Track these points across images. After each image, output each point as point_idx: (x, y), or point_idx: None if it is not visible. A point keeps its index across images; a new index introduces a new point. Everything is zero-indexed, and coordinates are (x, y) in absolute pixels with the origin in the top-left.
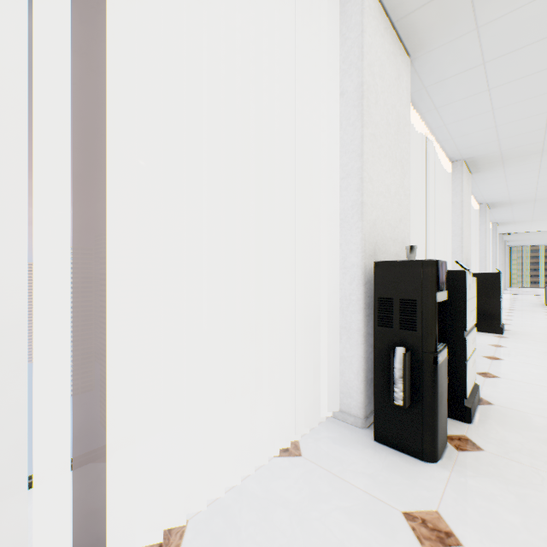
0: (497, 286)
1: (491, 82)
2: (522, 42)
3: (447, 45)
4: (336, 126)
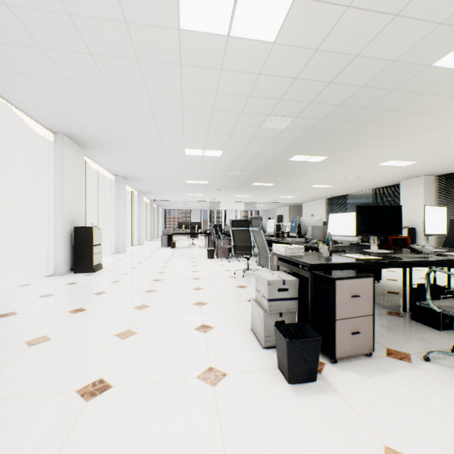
0: (91, 237)
1: (19, 67)
2: (14, 40)
3: None
4: None
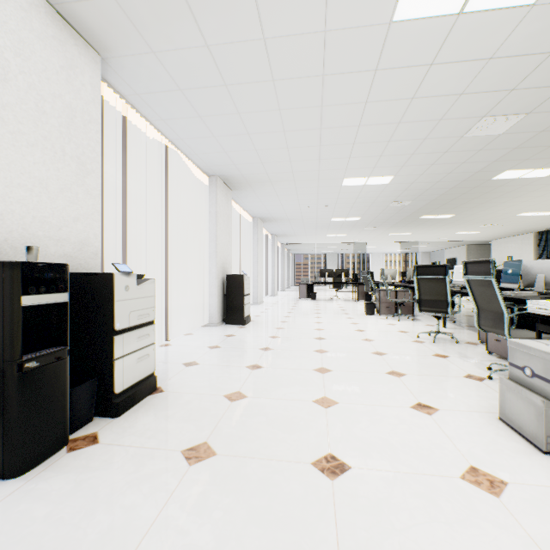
0: (242, 286)
1: (198, 110)
2: (202, 82)
3: (134, 58)
4: None
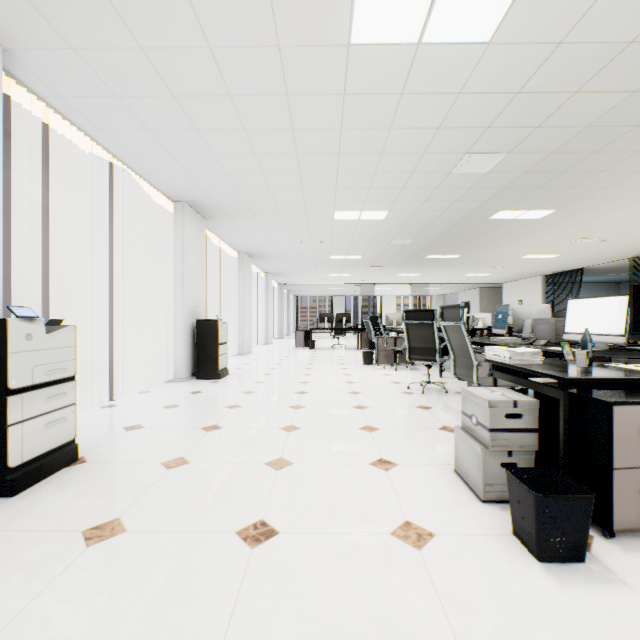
0: (216, 333)
1: (145, 123)
2: (143, 90)
3: (48, 53)
4: None
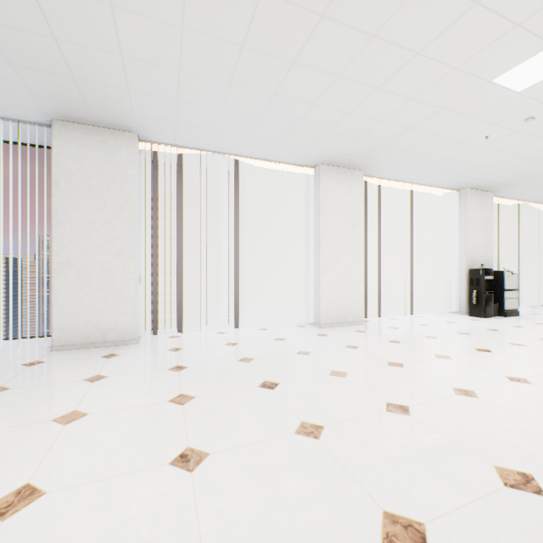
0: None
1: (540, 190)
2: (542, 185)
3: (507, 189)
4: (457, 229)
